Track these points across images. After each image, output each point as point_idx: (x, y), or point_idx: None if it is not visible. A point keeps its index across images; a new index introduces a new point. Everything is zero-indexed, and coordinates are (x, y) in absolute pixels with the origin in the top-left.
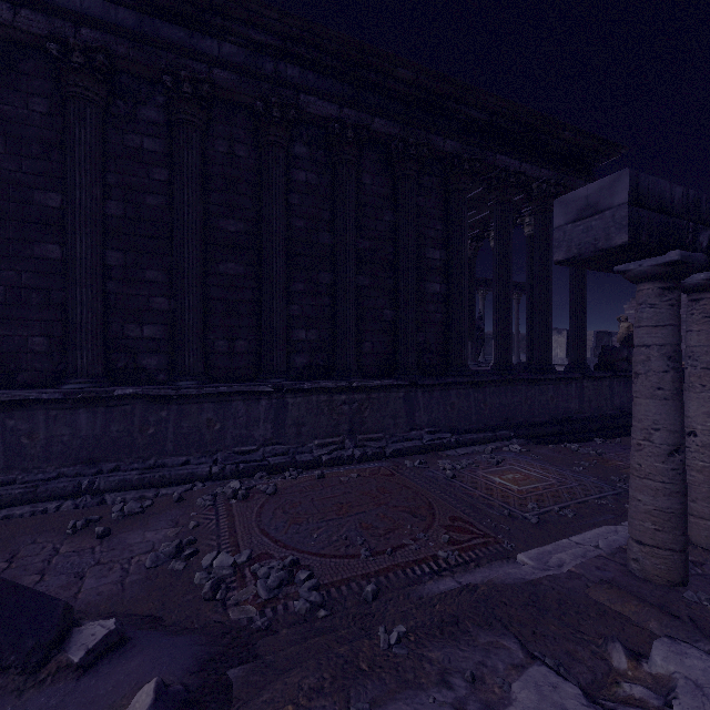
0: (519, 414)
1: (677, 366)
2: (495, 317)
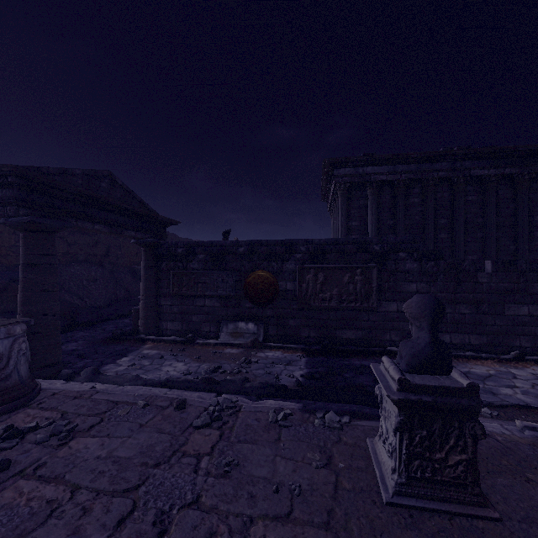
0: None
1: None
2: None
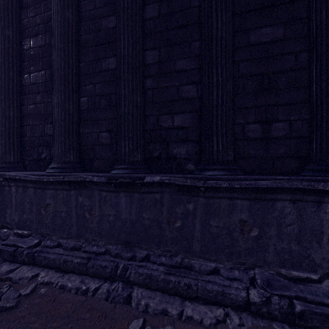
0: None
1: None
2: None
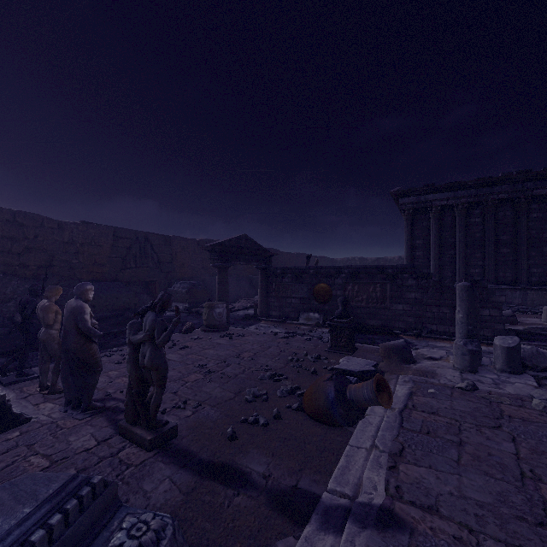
0: None
1: None
2: None
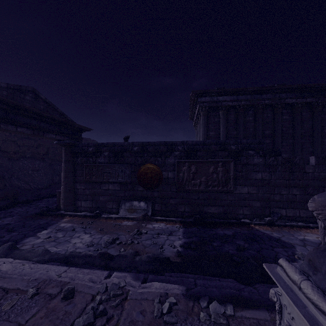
0: None
1: None
2: None
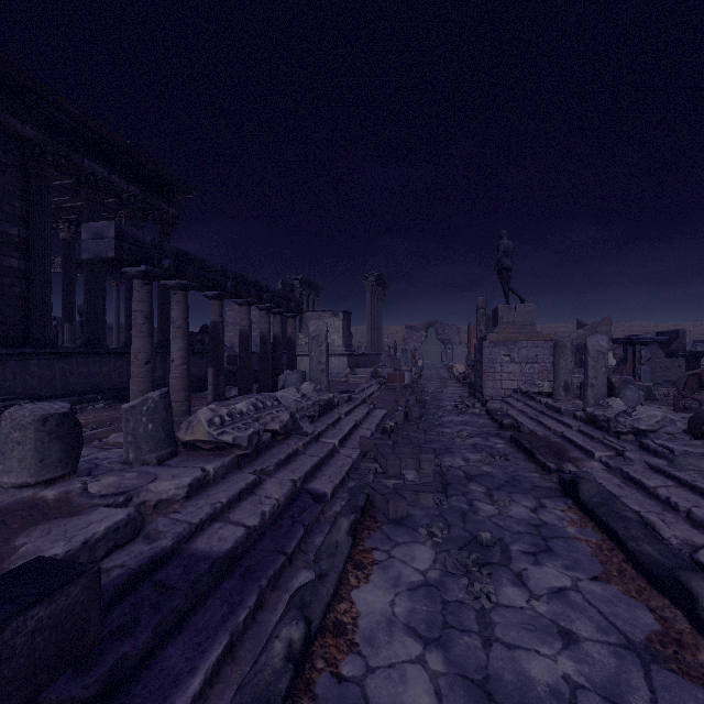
0: (108, 381)
1: (150, 322)
2: (85, 299)
